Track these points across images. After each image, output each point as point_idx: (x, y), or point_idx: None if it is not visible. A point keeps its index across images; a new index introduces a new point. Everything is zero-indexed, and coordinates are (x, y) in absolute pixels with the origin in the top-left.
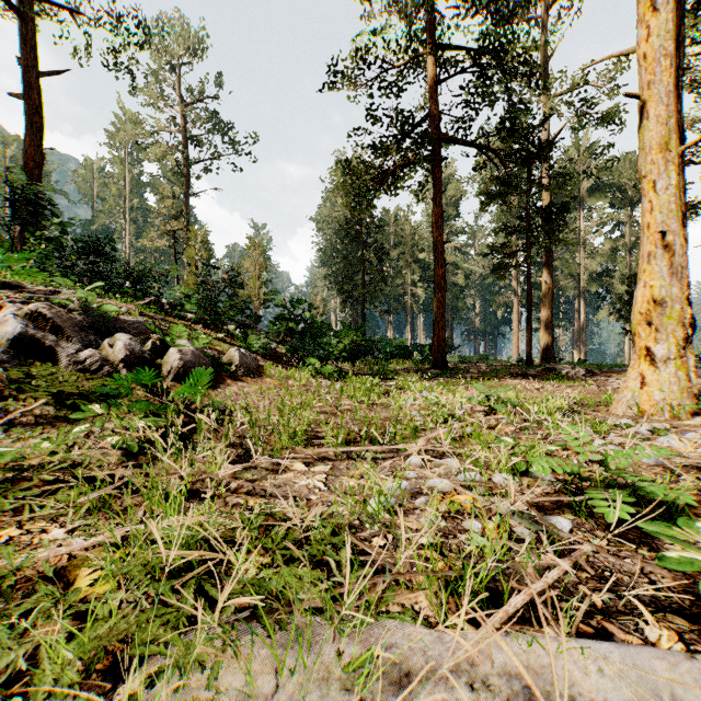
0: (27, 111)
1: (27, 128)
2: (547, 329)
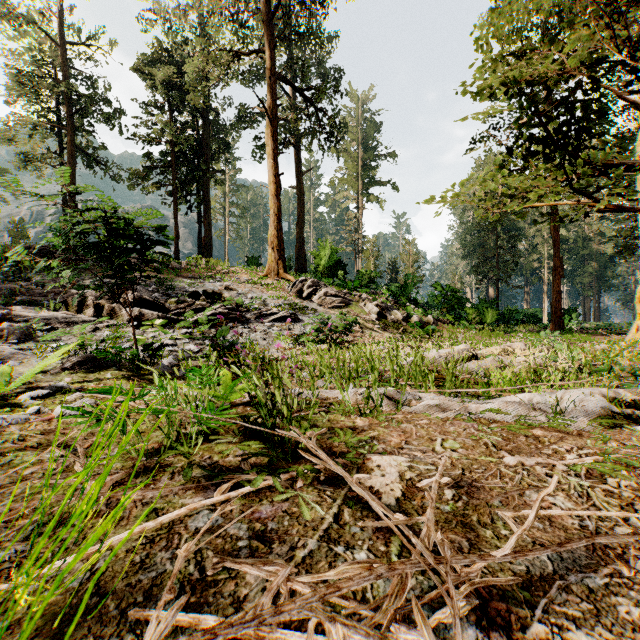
0: (298, 195)
1: (298, 204)
2: None
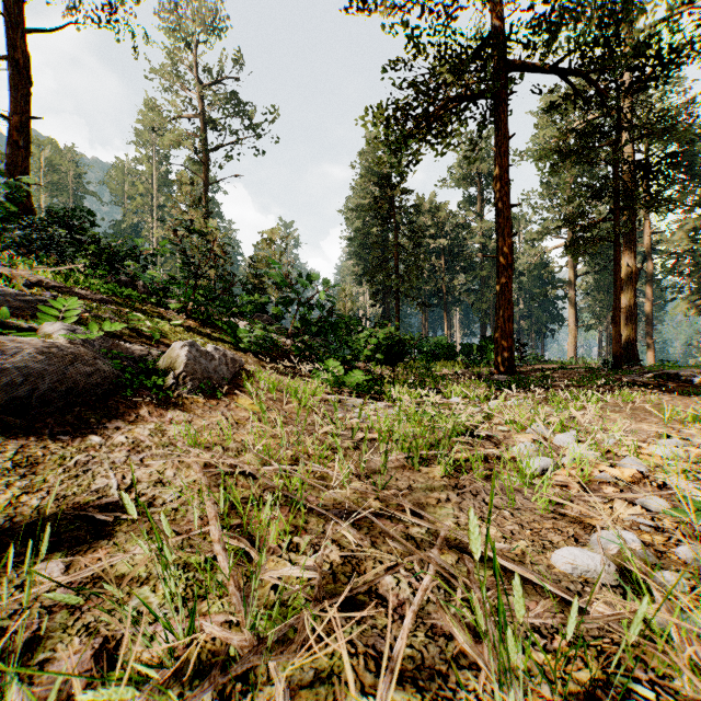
0: (12, 74)
1: (12, 94)
2: (628, 322)
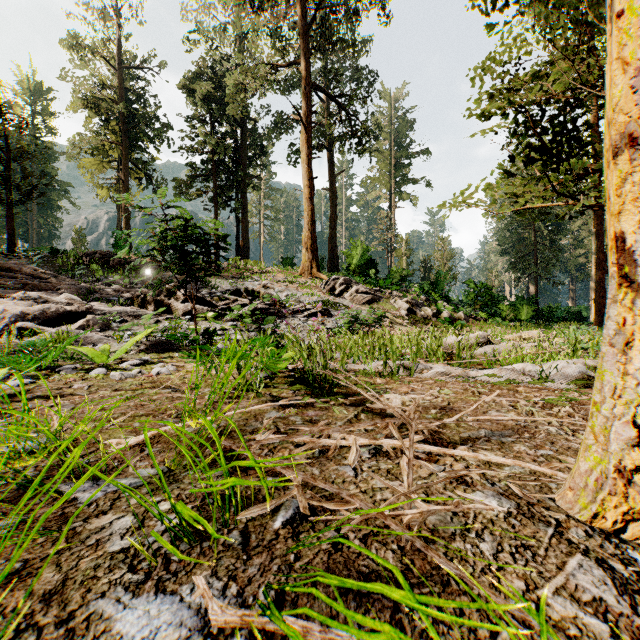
0: (331, 196)
1: (331, 205)
2: None
